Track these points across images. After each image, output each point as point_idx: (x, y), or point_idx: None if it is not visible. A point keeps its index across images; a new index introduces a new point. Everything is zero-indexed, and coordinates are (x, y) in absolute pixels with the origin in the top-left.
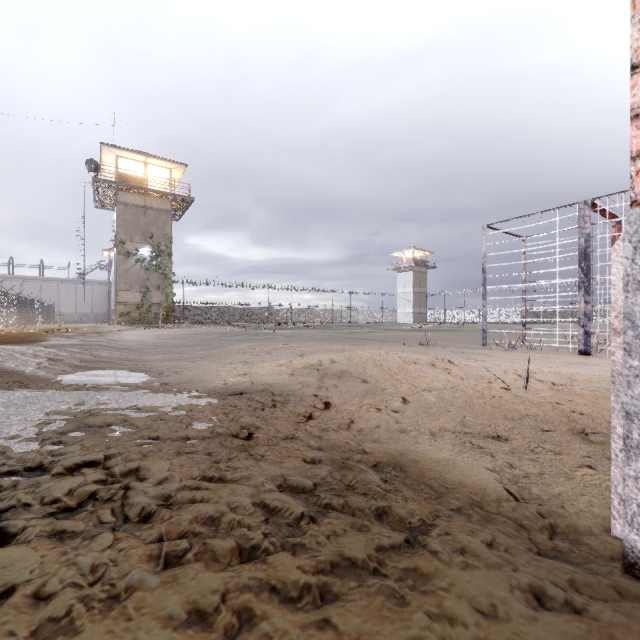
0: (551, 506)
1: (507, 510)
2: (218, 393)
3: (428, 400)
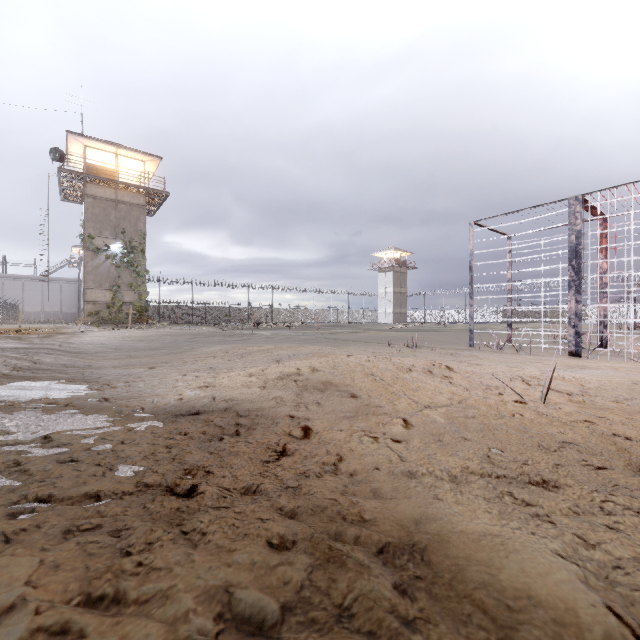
0: None
1: None
2: (168, 413)
3: (435, 422)
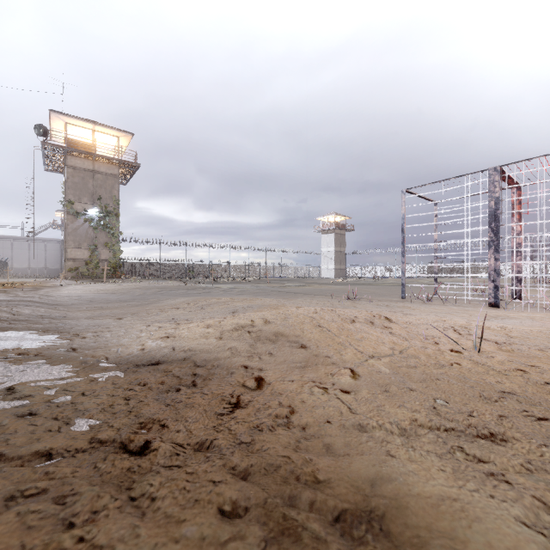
0: None
1: None
2: (130, 363)
3: (381, 372)
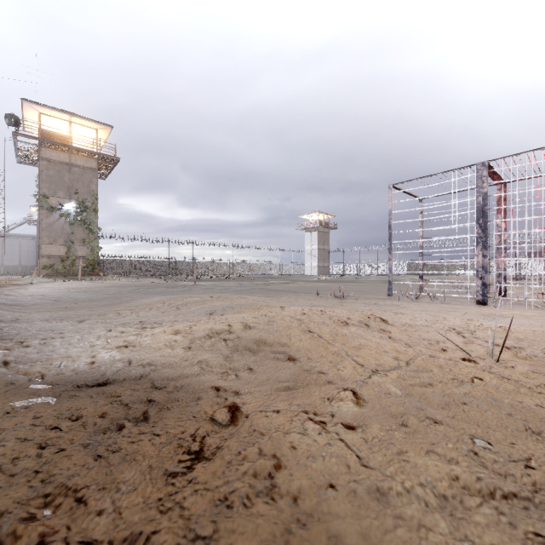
0: None
1: None
2: (70, 384)
3: (390, 394)
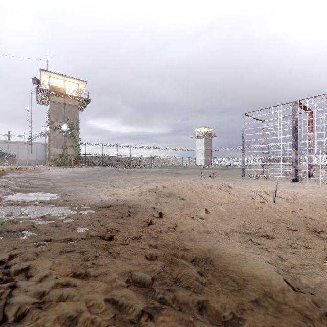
0: (320, 296)
1: (291, 300)
2: (96, 206)
3: (220, 211)
